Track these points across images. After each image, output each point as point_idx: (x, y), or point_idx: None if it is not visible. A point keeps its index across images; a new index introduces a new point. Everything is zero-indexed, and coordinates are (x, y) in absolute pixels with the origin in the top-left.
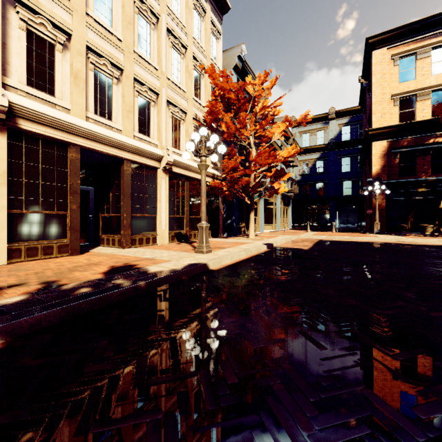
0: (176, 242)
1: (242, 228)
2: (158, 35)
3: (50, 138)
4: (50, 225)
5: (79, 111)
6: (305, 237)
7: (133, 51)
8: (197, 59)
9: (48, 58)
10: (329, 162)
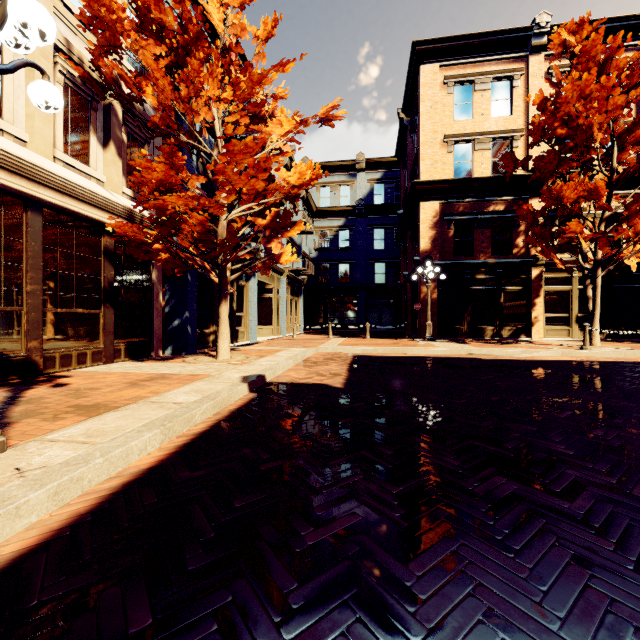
0: None
1: (211, 335)
2: None
3: None
4: None
5: None
6: (329, 350)
7: None
8: None
9: None
10: (356, 234)
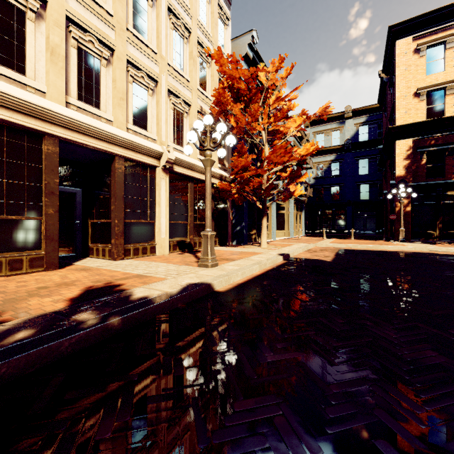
0: (178, 251)
1: (253, 235)
2: (157, 14)
3: (18, 126)
4: (18, 233)
5: (57, 95)
6: (323, 245)
7: (127, 29)
8: (202, 45)
9: (16, 27)
10: (345, 164)
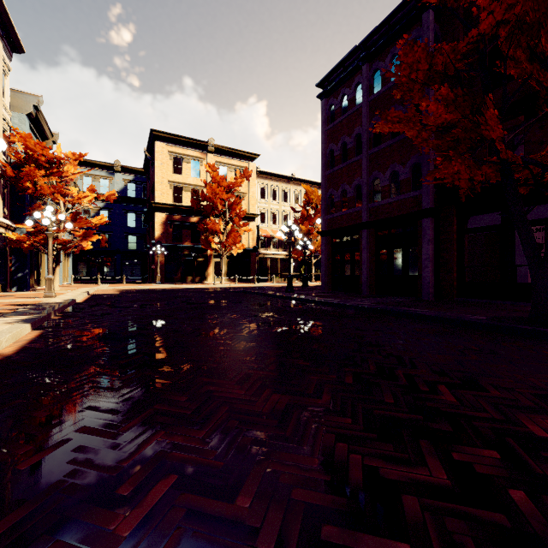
0: None
1: (31, 282)
2: None
3: None
4: None
5: None
6: (105, 288)
7: None
8: None
9: None
10: (114, 214)
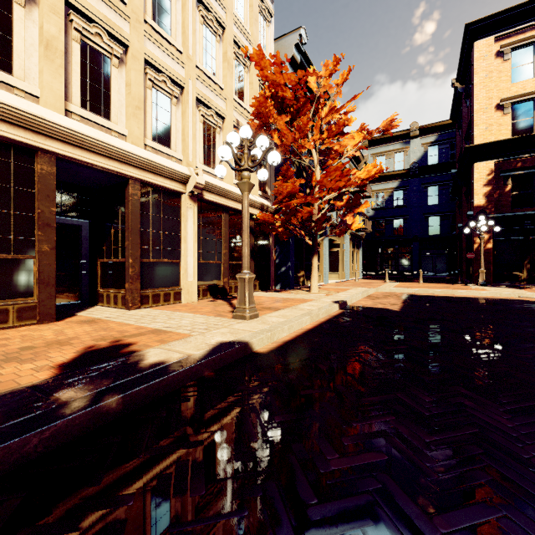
0: (209, 298)
1: (301, 277)
2: (183, 4)
3: (2, 138)
4: (2, 276)
5: (54, 100)
6: (386, 290)
7: (145, 21)
8: (239, 44)
9: (0, 13)
10: (410, 193)
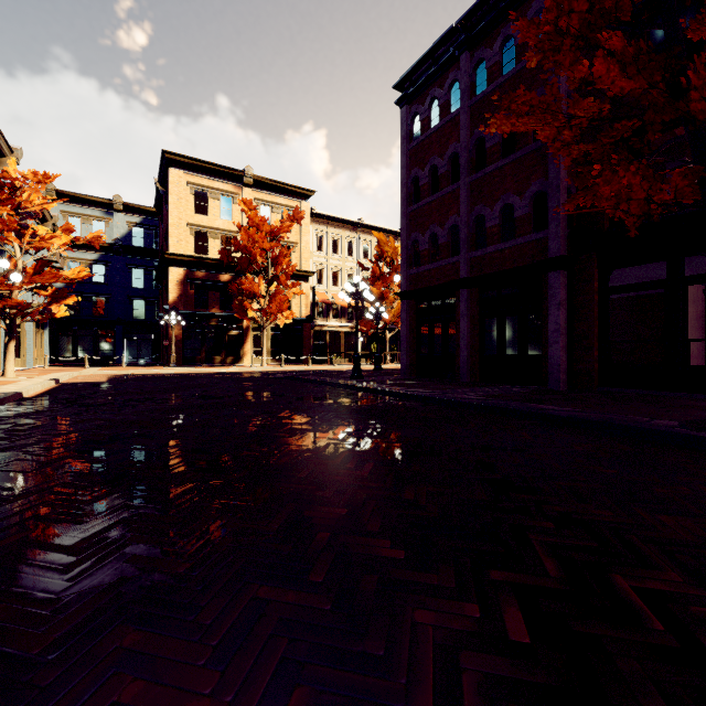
0: None
1: None
2: None
3: None
4: None
5: None
6: (90, 373)
7: None
8: None
9: None
10: (113, 270)
